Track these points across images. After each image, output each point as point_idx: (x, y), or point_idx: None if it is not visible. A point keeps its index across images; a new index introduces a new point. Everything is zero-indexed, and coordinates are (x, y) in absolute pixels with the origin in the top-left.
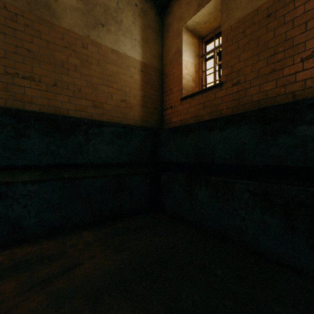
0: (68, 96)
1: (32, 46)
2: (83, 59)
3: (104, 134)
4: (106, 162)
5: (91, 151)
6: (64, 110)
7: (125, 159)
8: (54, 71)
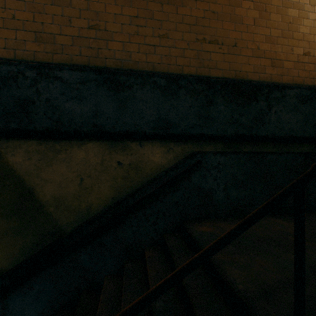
0: (246, 56)
1: (215, 7)
2: (261, 9)
3: (286, 98)
4: (289, 135)
5: (273, 121)
6: (242, 74)
7: (311, 133)
8: (233, 30)
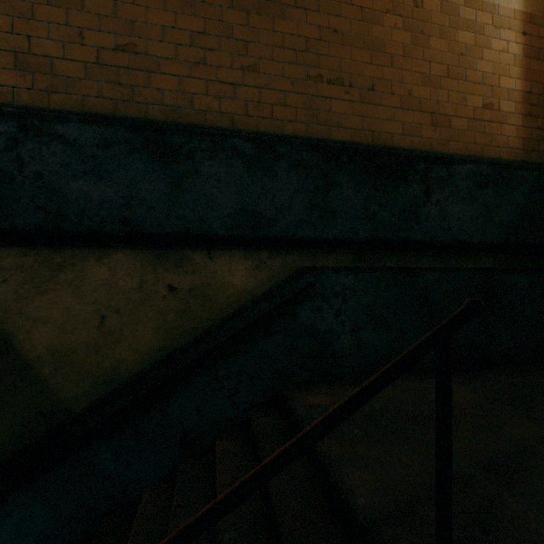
0: (390, 108)
1: (339, 22)
2: (414, 29)
3: (455, 179)
4: (459, 239)
5: (433, 217)
6: (384, 136)
7: (495, 236)
8: (369, 63)
